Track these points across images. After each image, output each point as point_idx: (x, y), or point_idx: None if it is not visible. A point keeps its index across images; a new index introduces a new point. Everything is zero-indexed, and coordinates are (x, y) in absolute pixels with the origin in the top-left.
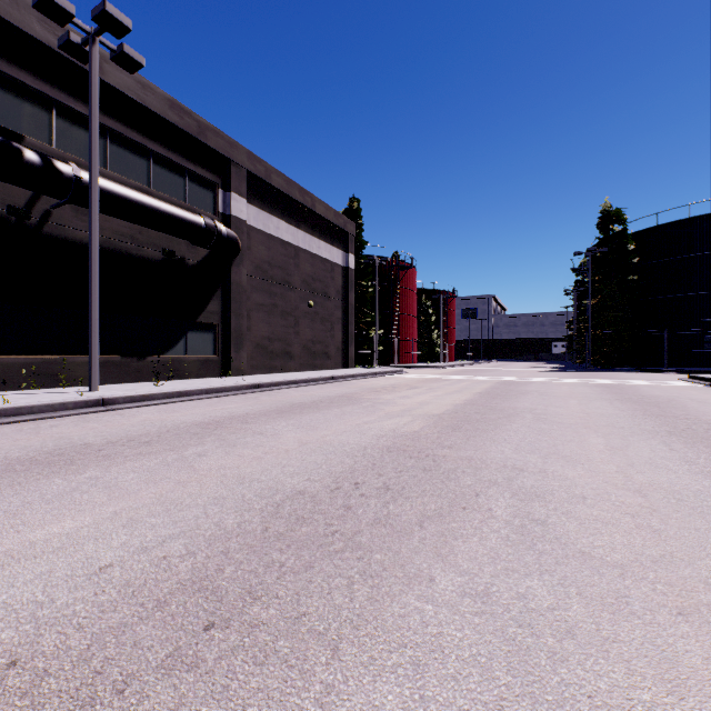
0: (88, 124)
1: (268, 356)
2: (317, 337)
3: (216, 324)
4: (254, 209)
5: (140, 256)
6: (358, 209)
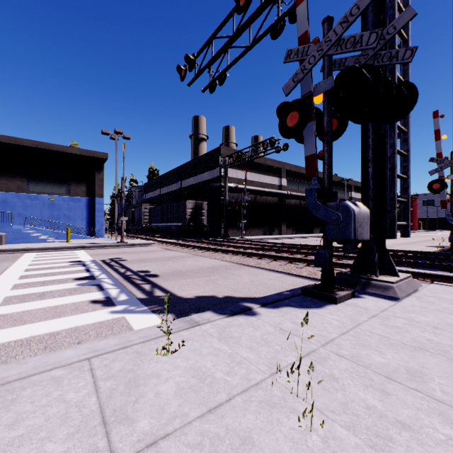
0: (335, 189)
1: None
2: None
3: None
4: (354, 193)
5: None
6: None
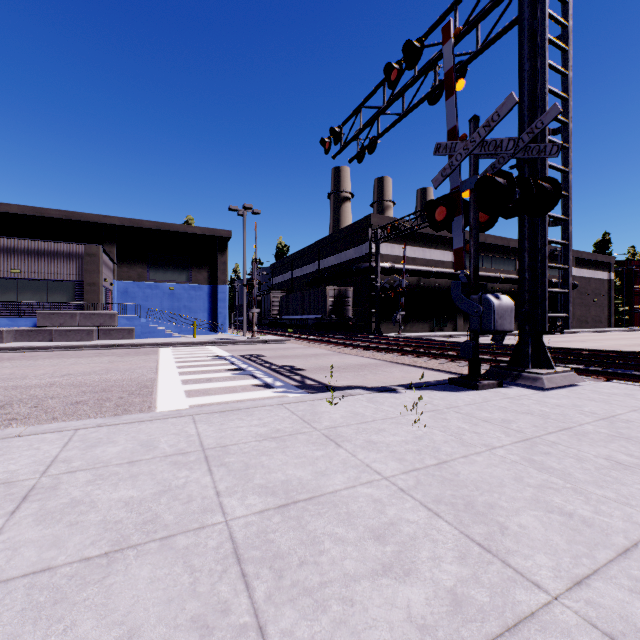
0: None
1: (579, 322)
2: (596, 314)
3: None
4: (576, 269)
5: (552, 295)
6: (608, 239)
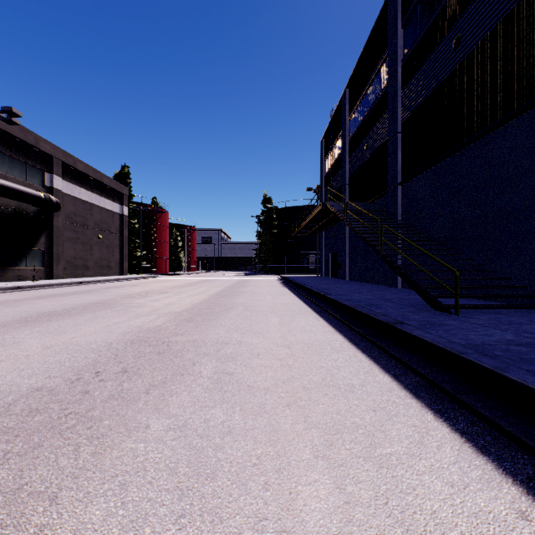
0: None
1: (74, 268)
2: (104, 256)
3: (43, 250)
4: (66, 182)
5: (2, 212)
6: (128, 173)
